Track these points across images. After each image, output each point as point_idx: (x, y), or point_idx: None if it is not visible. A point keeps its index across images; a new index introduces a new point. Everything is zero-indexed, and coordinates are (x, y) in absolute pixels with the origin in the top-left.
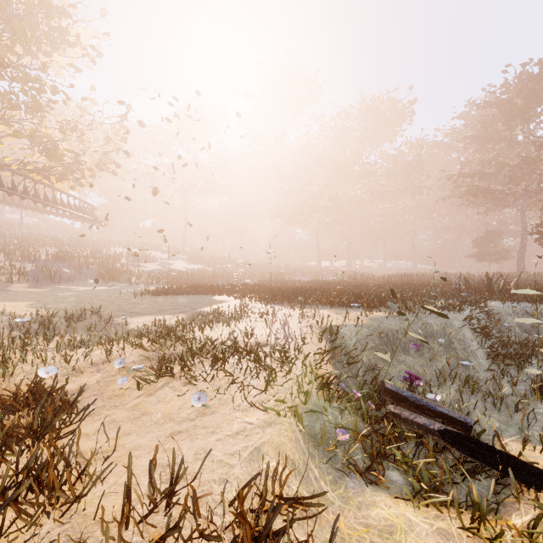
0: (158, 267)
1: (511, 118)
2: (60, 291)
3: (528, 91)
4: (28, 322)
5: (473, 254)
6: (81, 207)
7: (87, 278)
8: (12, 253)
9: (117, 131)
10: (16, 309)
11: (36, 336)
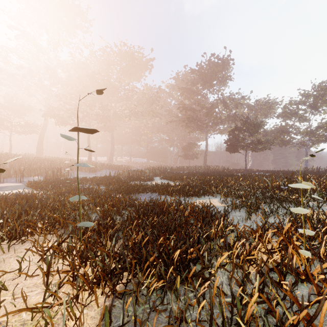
0: None
1: (205, 82)
2: None
3: (212, 70)
4: None
5: (182, 155)
6: None
7: None
8: None
9: None
10: None
11: None
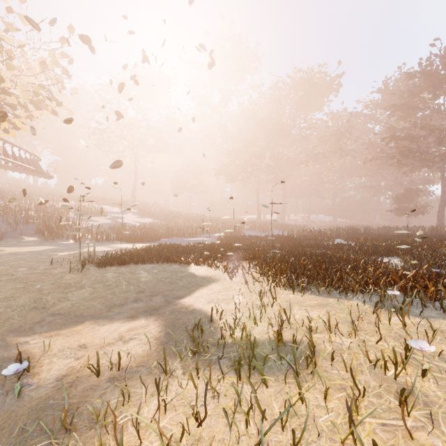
0: (108, 221)
1: (437, 87)
2: None
3: None
4: None
5: (394, 210)
6: (20, 156)
7: (23, 235)
8: None
9: (57, 60)
10: None
11: None
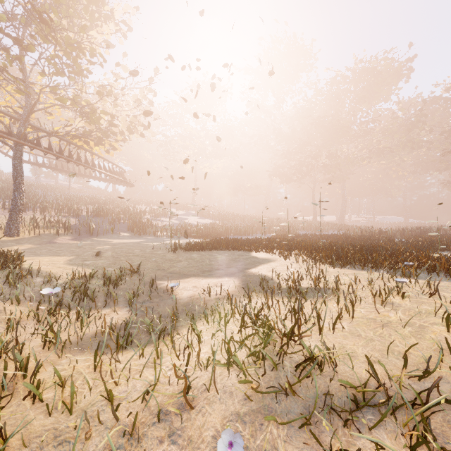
0: (176, 222)
1: None
2: (97, 244)
3: None
4: (63, 286)
5: None
6: (113, 170)
7: (119, 231)
8: (60, 209)
9: (145, 95)
10: (54, 266)
11: (67, 314)
